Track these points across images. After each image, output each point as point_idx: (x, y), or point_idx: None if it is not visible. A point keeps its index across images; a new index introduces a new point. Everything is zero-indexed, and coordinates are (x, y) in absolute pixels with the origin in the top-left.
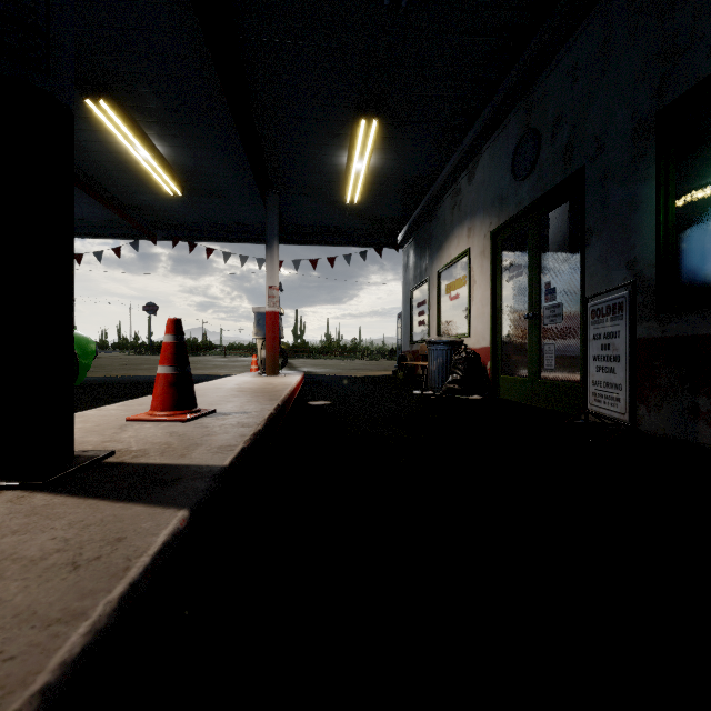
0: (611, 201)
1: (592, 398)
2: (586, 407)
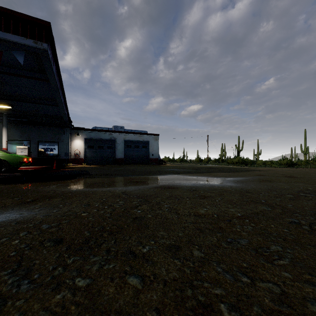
0: (0, 145)
1: None
2: None
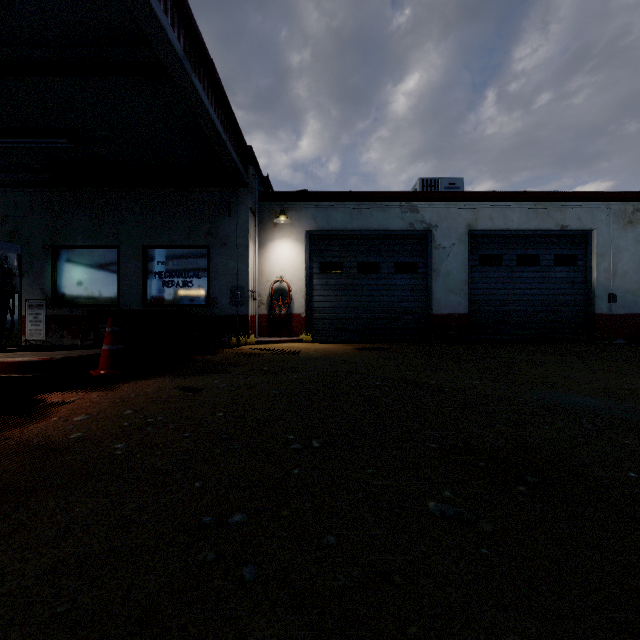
0: (35, 265)
1: (30, 335)
2: (26, 339)
